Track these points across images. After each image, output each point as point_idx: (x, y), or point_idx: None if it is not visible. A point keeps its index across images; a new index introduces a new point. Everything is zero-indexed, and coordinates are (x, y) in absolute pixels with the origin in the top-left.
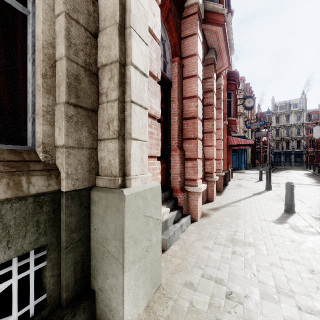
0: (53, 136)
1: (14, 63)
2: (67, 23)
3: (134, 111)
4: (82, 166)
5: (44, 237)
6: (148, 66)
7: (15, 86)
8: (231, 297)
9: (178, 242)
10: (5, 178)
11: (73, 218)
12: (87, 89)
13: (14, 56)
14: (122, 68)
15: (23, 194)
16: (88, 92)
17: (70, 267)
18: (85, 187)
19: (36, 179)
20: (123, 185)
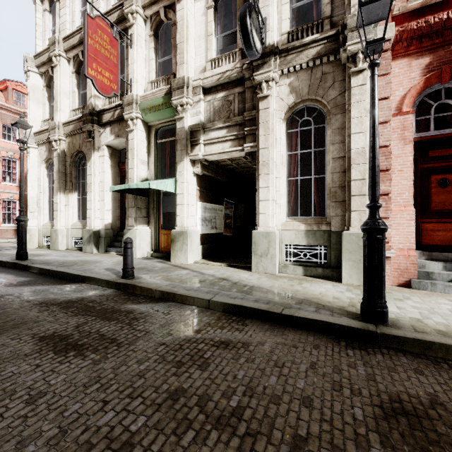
0: (330, 213)
1: (324, 191)
2: (331, 176)
3: (353, 199)
4: (338, 222)
5: (325, 243)
6: (366, 173)
7: (324, 198)
8: (396, 299)
9: (436, 292)
10: (316, 225)
11: (334, 240)
12: (340, 194)
13: (324, 189)
14: (349, 183)
15: (320, 230)
16: (340, 195)
17: (333, 256)
18: (339, 230)
19: (323, 226)
20: (348, 230)
